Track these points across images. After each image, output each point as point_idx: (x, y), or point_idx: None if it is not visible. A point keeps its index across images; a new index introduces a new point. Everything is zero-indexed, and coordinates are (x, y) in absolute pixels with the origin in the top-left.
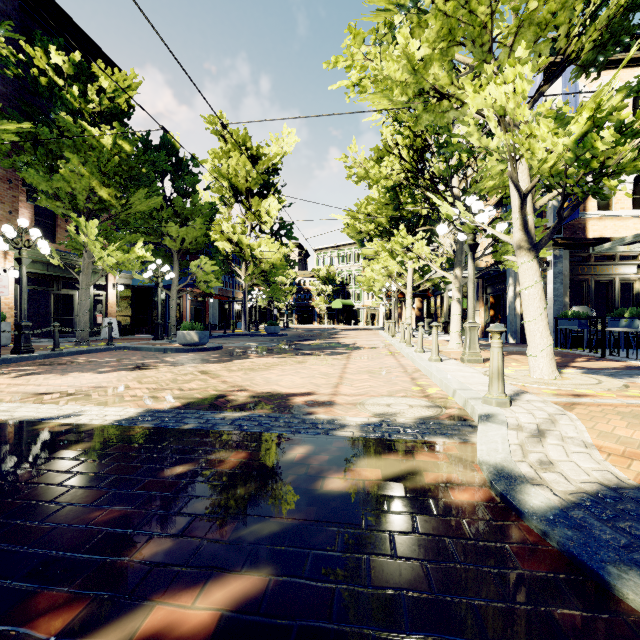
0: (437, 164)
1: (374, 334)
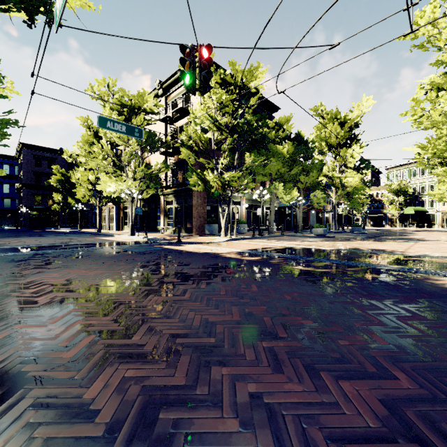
0: None
1: (444, 234)
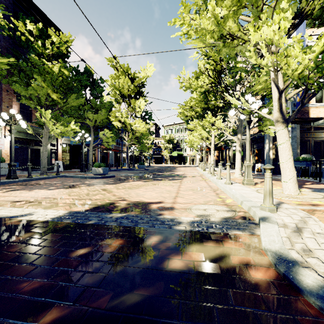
0: (228, 79)
1: (194, 169)
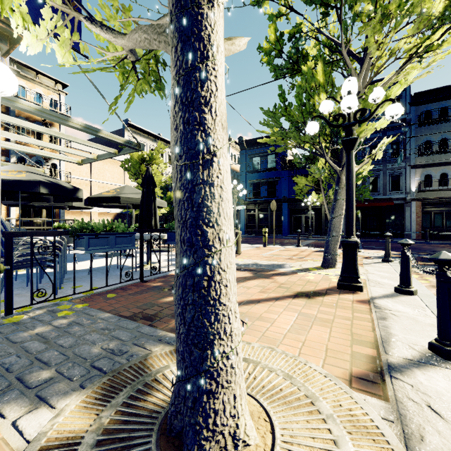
0: None
1: None
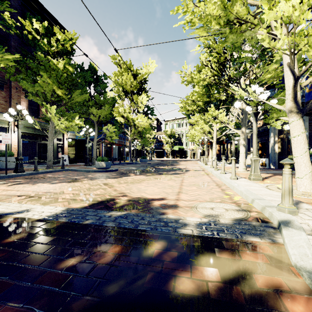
0: (232, 70)
1: (195, 163)
